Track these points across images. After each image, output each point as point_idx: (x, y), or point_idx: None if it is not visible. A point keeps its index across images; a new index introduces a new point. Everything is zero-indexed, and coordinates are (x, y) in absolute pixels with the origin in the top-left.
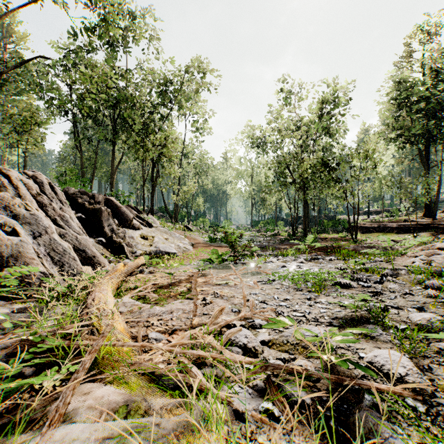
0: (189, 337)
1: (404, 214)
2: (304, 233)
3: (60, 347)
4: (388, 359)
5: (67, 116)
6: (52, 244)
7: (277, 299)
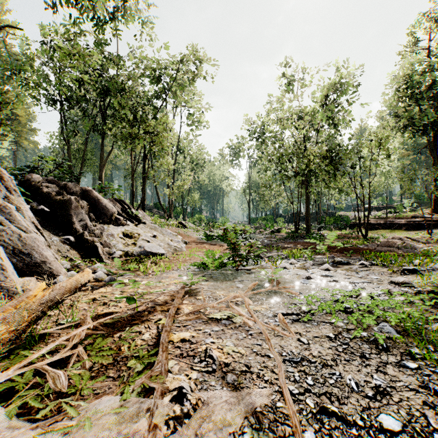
0: None
1: (407, 210)
2: (306, 230)
3: None
4: None
5: (53, 104)
6: None
7: (356, 389)
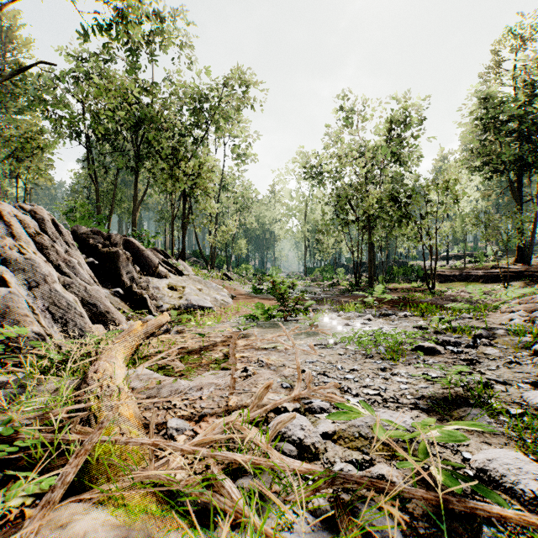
0: (222, 428)
1: (491, 259)
2: (369, 282)
3: (39, 444)
4: (511, 467)
5: (79, 139)
6: (53, 296)
7: (341, 369)
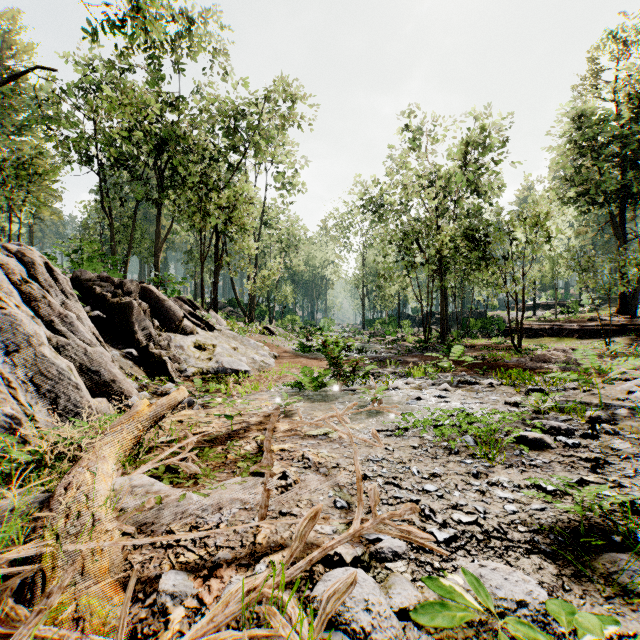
0: (240, 601)
1: (586, 309)
2: (441, 338)
3: None
4: None
5: (90, 164)
6: (40, 363)
7: (417, 474)
